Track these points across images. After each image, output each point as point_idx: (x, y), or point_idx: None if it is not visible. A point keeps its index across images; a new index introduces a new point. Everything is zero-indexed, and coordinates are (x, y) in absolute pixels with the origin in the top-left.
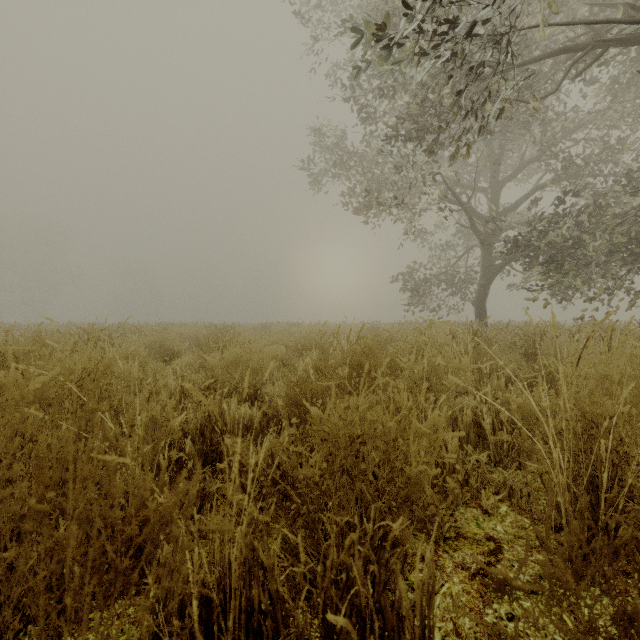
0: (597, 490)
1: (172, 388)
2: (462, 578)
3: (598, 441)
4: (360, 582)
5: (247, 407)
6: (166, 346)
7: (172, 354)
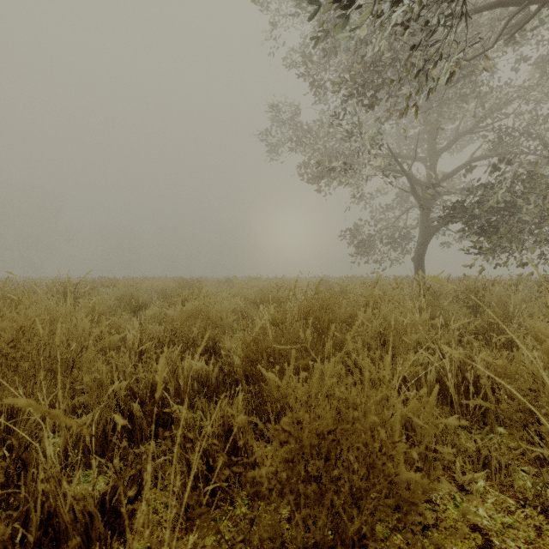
0: None
1: (130, 342)
2: None
3: None
4: None
5: (203, 362)
6: (135, 298)
7: (141, 306)
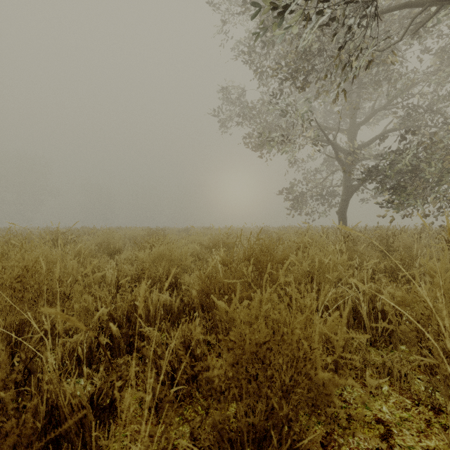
0: None
1: (109, 279)
2: None
3: None
4: None
5: (168, 295)
6: (112, 244)
7: (116, 250)
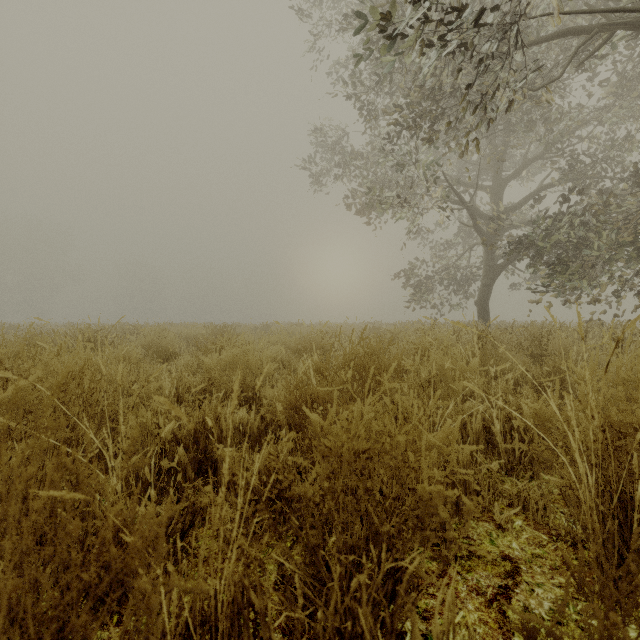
0: (625, 507)
1: (167, 391)
2: (478, 605)
3: (630, 455)
4: (368, 631)
5: (244, 411)
6: (164, 347)
7: (170, 355)
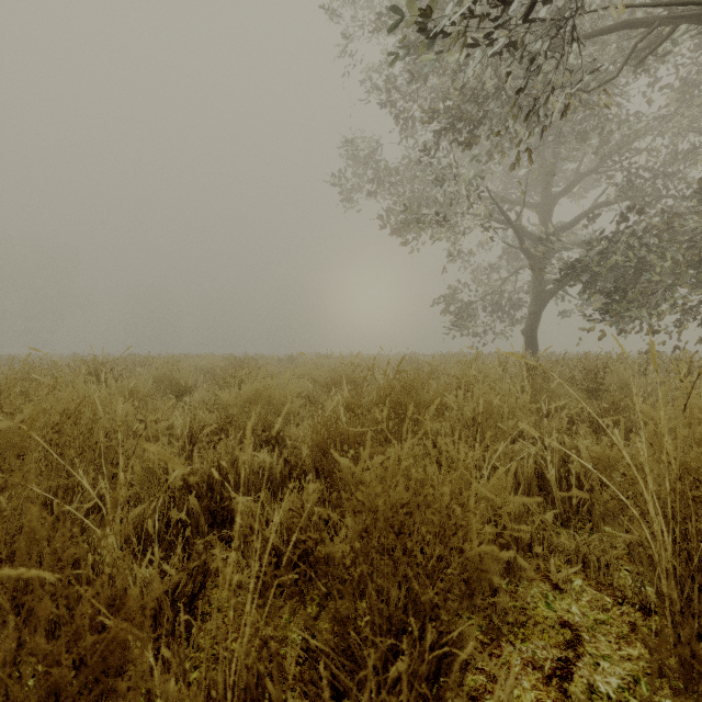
0: None
1: (179, 431)
2: (534, 682)
3: None
4: None
5: (266, 454)
6: (178, 380)
7: (185, 389)
